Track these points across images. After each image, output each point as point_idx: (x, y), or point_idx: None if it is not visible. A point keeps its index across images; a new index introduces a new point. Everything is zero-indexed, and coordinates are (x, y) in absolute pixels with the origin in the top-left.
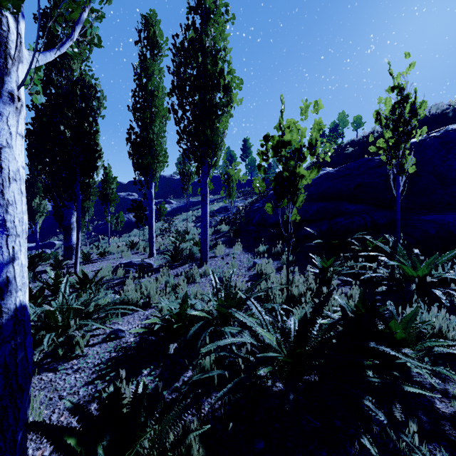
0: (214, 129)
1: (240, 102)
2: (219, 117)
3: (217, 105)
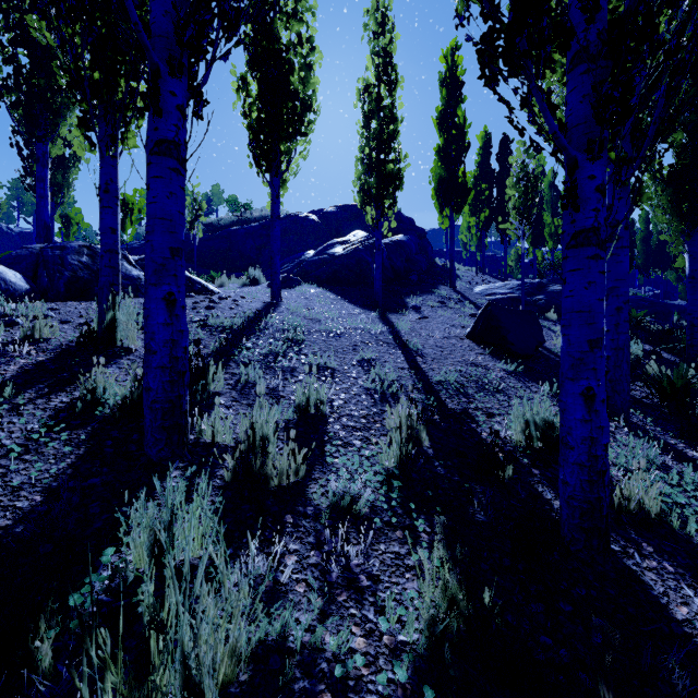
0: (65, 177)
1: (88, 162)
2: (70, 169)
3: (69, 159)
